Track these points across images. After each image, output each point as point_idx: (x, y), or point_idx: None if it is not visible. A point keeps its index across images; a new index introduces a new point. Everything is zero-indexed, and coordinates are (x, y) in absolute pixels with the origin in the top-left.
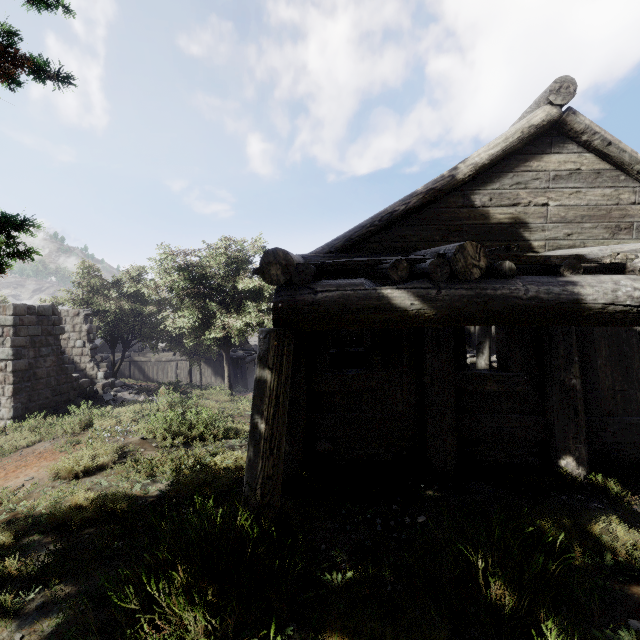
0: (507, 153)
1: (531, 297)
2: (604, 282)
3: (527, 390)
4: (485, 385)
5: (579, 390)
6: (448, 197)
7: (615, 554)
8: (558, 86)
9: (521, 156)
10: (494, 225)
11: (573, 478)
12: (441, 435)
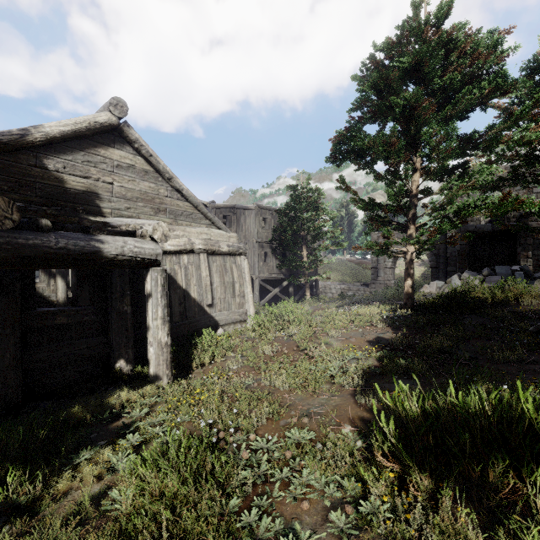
0: (78, 135)
1: (61, 247)
2: (118, 241)
3: (93, 319)
4: (55, 320)
5: (130, 313)
6: (18, 153)
7: (115, 409)
8: (116, 102)
9: (91, 141)
10: (68, 189)
11: (123, 373)
12: (1, 372)
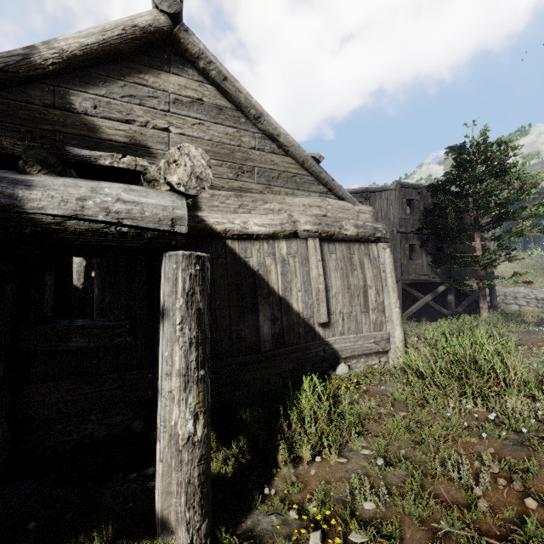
0: (109, 51)
1: None
2: (75, 186)
3: (129, 341)
4: (68, 341)
5: None
6: (28, 87)
7: None
8: None
9: (133, 64)
10: (102, 140)
11: None
12: None
